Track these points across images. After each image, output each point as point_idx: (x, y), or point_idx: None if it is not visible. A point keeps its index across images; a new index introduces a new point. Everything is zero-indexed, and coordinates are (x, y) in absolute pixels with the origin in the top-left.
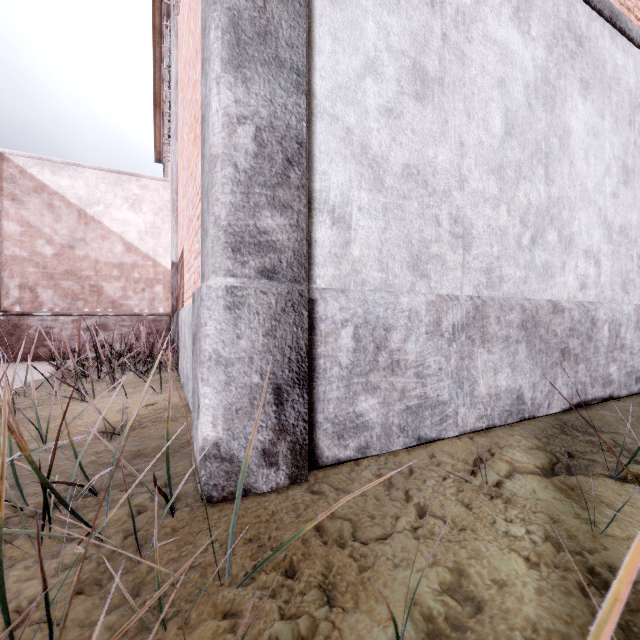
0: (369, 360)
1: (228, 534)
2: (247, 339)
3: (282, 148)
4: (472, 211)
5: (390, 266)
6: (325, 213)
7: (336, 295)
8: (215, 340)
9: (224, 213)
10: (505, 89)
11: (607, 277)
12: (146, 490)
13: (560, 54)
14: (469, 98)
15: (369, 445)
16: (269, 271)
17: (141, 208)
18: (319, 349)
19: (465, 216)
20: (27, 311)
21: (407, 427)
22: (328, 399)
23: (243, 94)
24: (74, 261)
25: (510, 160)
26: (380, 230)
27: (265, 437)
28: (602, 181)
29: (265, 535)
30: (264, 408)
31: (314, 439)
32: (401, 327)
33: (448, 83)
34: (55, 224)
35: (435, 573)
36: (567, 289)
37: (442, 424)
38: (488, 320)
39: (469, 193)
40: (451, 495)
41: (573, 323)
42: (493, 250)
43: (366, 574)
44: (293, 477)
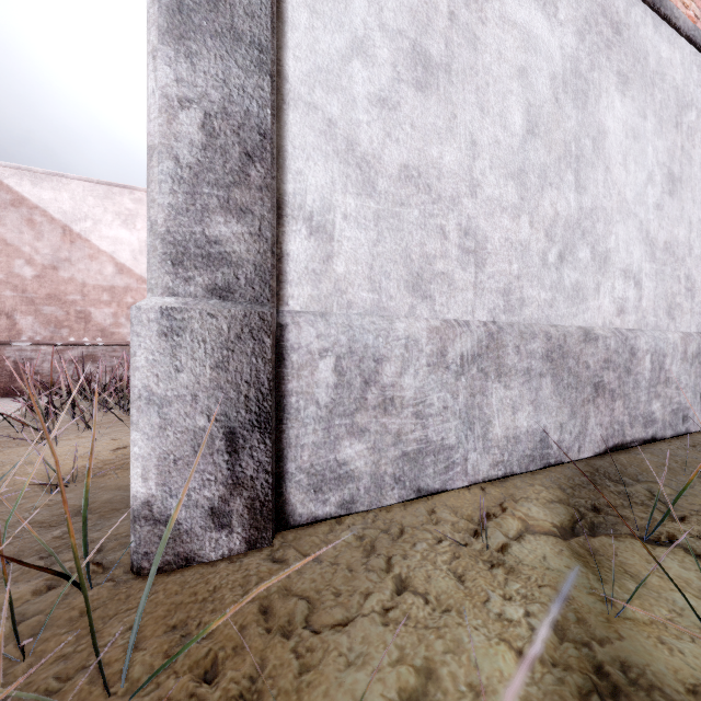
0: (355, 397)
1: (148, 619)
2: (189, 372)
3: (239, 139)
4: (486, 222)
5: (384, 285)
6: (300, 221)
7: (313, 319)
8: (146, 374)
9: (162, 217)
10: (527, 80)
11: (650, 301)
12: (71, 557)
13: (594, 42)
14: (483, 89)
15: (355, 499)
16: (222, 289)
17: (135, 224)
18: (290, 384)
19: (478, 228)
20: (3, 340)
21: (404, 477)
22: (302, 445)
23: (187, 71)
24: (58, 284)
25: (533, 163)
26: (371, 242)
27: (214, 493)
28: (644, 190)
29: (195, 620)
30: (212, 457)
31: (283, 493)
32: (396, 358)
33: (457, 70)
34: (36, 242)
35: (395, 676)
36: (602, 314)
37: (448, 473)
38: (505, 350)
39: (483, 201)
40: (443, 563)
41: (608, 353)
42: (512, 268)
43: (307, 677)
44: (251, 541)
